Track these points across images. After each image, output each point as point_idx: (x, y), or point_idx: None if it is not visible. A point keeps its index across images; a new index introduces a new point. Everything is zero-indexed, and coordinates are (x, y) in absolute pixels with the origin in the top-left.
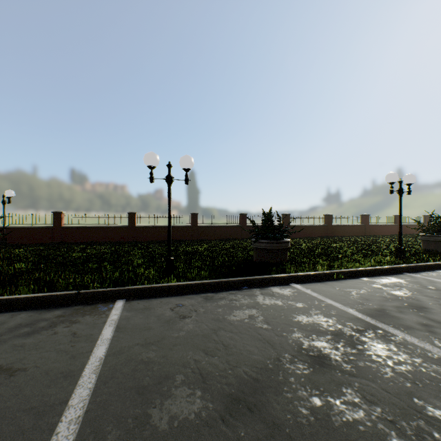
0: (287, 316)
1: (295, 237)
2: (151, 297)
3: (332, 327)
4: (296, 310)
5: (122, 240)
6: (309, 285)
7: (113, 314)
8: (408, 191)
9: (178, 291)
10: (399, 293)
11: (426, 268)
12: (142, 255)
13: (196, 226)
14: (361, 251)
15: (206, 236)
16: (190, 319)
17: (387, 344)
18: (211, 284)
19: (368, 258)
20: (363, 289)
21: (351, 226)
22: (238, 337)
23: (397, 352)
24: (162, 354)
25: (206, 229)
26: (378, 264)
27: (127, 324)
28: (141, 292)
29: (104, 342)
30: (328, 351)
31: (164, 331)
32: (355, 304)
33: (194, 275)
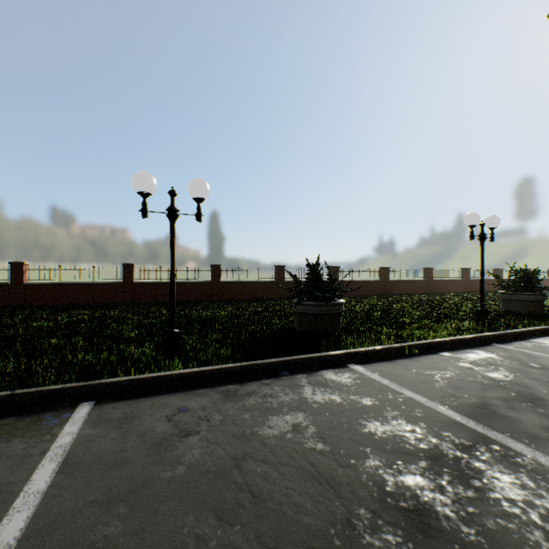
0: (352, 424)
1: (346, 295)
2: (138, 395)
3: (424, 443)
4: (364, 411)
5: (114, 302)
6: (374, 366)
7: (65, 433)
8: (491, 237)
9: (184, 384)
10: (497, 375)
11: (516, 336)
12: (139, 324)
13: (217, 282)
14: (430, 314)
15: (231, 294)
16: (197, 437)
17: (516, 475)
18: (234, 370)
19: (443, 323)
20: (449, 371)
21: (412, 281)
22: (276, 475)
23: (538, 491)
24: (136, 526)
25: (231, 285)
26: (457, 331)
27: (85, 454)
28: (123, 388)
29: (28, 503)
30: (429, 497)
31: (148, 468)
32: (446, 396)
33: (210, 356)
